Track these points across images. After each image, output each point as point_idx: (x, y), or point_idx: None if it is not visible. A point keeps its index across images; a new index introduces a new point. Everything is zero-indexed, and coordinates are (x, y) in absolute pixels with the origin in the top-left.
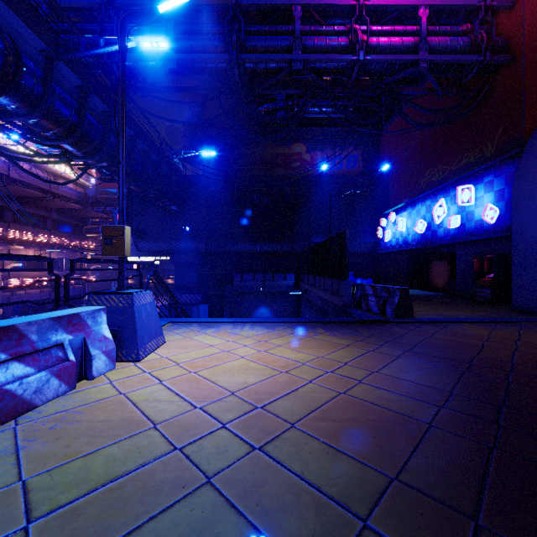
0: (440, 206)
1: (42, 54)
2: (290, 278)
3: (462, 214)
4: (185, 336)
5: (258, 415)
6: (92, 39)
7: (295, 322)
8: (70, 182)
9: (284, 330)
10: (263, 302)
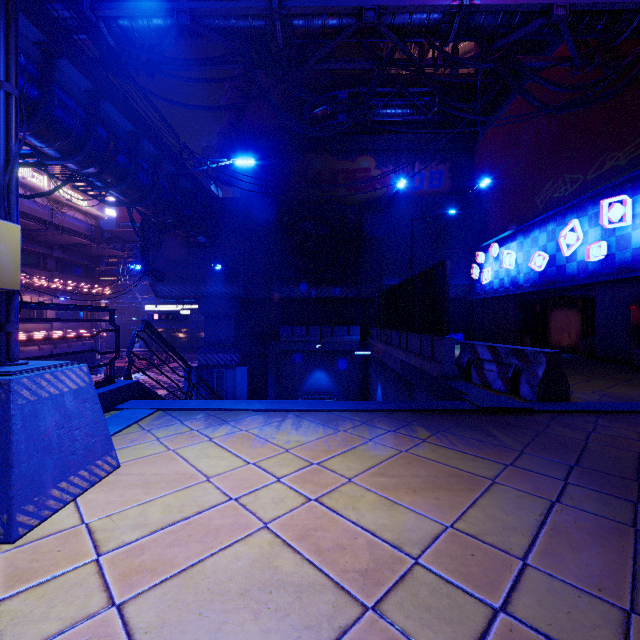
0: (570, 231)
1: None
2: (355, 333)
3: (610, 240)
4: (168, 445)
5: None
6: None
7: (372, 411)
8: (40, 195)
9: (355, 430)
10: (320, 364)
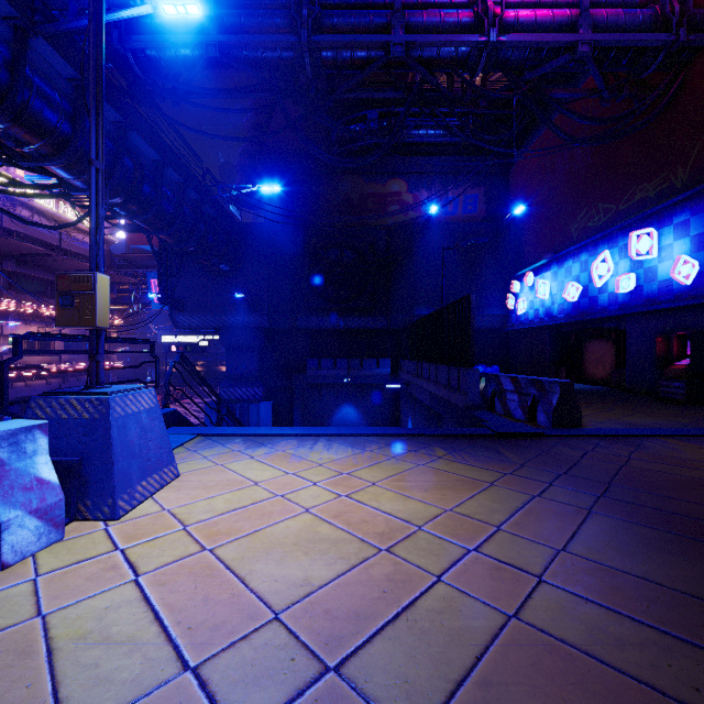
0: (602, 262)
1: (8, 22)
2: (385, 366)
3: (638, 272)
4: (216, 461)
5: (326, 702)
6: (86, 2)
7: (397, 436)
8: (66, 226)
9: (381, 450)
10: (348, 398)
